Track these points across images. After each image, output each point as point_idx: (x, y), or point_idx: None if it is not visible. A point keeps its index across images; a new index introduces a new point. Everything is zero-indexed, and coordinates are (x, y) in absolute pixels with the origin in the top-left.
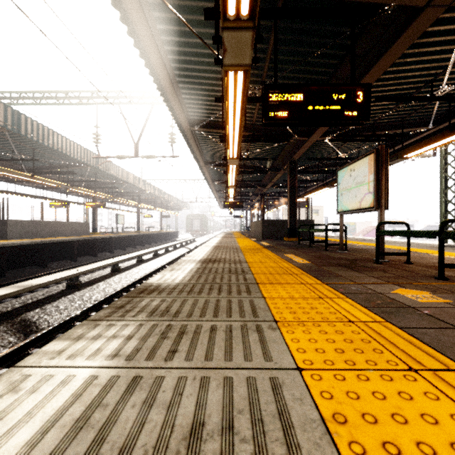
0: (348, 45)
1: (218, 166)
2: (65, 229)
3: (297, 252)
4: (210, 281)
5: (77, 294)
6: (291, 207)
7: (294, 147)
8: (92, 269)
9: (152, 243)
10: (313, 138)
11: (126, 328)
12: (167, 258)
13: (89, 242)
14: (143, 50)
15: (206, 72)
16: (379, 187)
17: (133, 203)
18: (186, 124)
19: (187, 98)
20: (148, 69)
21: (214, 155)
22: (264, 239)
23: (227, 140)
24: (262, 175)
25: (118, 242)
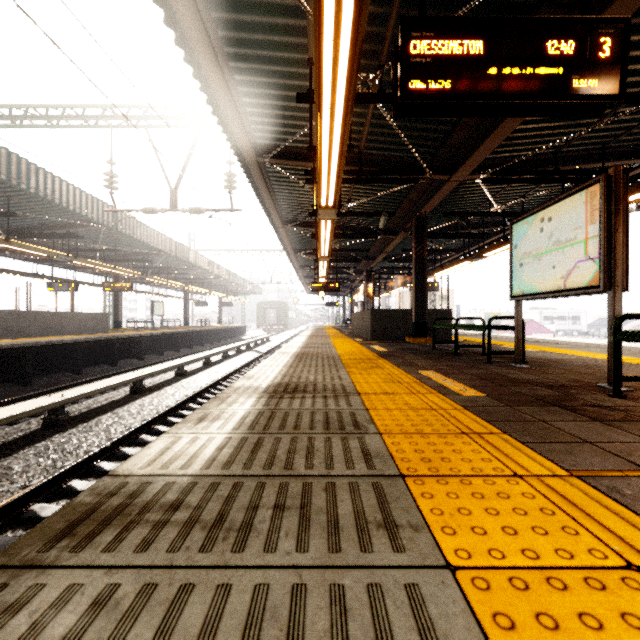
0: None
1: (303, 226)
2: (67, 323)
3: (442, 367)
4: (280, 463)
5: (57, 440)
6: (418, 289)
7: (424, 194)
8: (90, 393)
9: (205, 344)
10: (459, 175)
11: None
12: (224, 368)
13: (104, 343)
14: None
15: (281, 48)
16: (611, 247)
17: (176, 285)
18: (250, 152)
19: (250, 103)
20: (173, 30)
21: (296, 209)
22: (374, 339)
23: (317, 170)
24: (370, 241)
25: (152, 342)
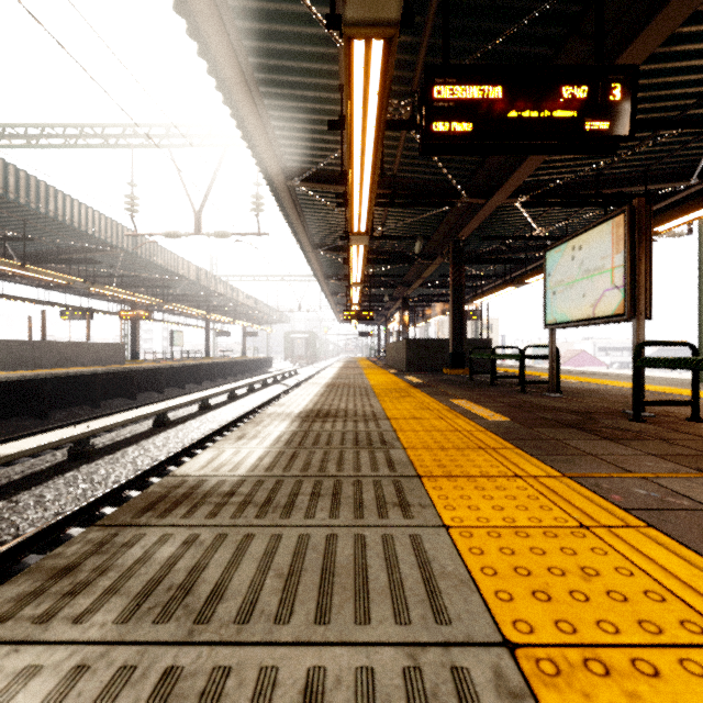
0: (573, 14)
1: (334, 250)
2: (83, 354)
3: (474, 396)
4: (314, 468)
5: (84, 470)
6: (456, 318)
7: (461, 218)
8: (115, 424)
9: (229, 377)
10: (496, 199)
11: (19, 692)
12: (250, 402)
13: (123, 375)
14: (194, 22)
15: (312, 74)
16: (634, 276)
17: (197, 313)
18: (279, 175)
19: (280, 127)
20: (206, 61)
21: (327, 232)
22: (409, 371)
23: (349, 197)
24: (406, 266)
25: (172, 375)
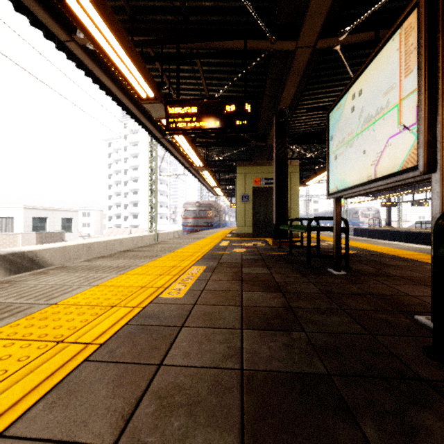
0: None
1: None
2: None
3: None
4: None
5: None
6: None
7: None
8: None
9: None
10: None
11: None
12: None
13: None
14: None
15: None
16: None
17: None
18: None
19: None
20: None
21: None
22: None
23: None
24: None
25: None
